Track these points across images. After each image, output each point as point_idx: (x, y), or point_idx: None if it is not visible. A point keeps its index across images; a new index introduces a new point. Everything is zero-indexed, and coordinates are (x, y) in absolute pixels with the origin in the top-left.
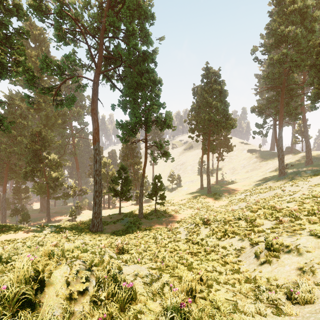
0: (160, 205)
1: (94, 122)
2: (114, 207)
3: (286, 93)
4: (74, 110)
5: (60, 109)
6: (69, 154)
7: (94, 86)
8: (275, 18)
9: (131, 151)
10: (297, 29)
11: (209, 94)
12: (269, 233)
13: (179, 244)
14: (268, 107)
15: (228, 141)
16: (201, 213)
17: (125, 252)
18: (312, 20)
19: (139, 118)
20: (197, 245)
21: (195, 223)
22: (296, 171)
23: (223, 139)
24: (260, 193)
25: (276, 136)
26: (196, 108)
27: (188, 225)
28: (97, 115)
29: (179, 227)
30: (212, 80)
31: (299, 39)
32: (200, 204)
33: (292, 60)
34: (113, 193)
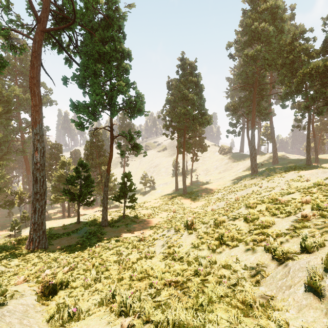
0: (129, 208)
1: (34, 96)
2: (75, 216)
3: (257, 93)
4: (22, 97)
5: (1, 95)
6: (15, 152)
7: (34, 47)
8: (249, 14)
9: (97, 149)
10: (269, 27)
11: (185, 86)
12: (307, 238)
13: (153, 262)
14: (241, 106)
15: (203, 141)
16: (178, 216)
17: (62, 286)
18: (281, 23)
19: (101, 96)
20: (180, 262)
21: (175, 228)
22: (268, 169)
23: (198, 139)
24: (237, 191)
25: (248, 135)
26: (171, 103)
27: (164, 232)
28: (39, 87)
29: (152, 235)
30: (188, 71)
31: (270, 40)
32: (176, 206)
33: (264, 58)
34: (69, 196)
